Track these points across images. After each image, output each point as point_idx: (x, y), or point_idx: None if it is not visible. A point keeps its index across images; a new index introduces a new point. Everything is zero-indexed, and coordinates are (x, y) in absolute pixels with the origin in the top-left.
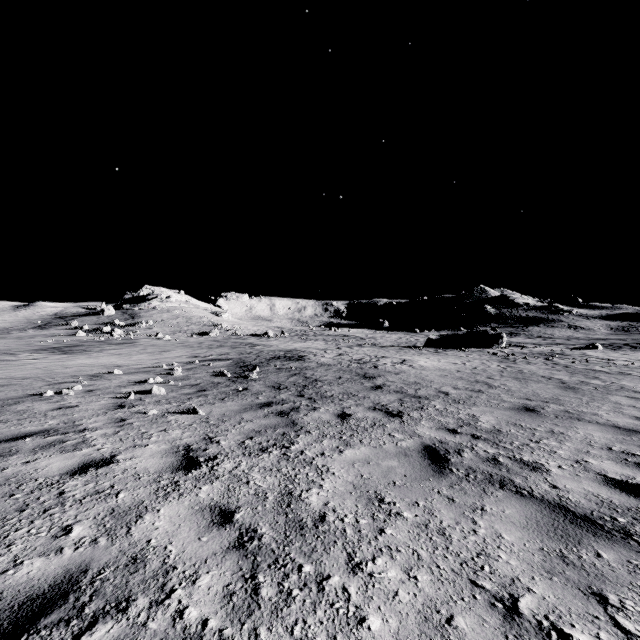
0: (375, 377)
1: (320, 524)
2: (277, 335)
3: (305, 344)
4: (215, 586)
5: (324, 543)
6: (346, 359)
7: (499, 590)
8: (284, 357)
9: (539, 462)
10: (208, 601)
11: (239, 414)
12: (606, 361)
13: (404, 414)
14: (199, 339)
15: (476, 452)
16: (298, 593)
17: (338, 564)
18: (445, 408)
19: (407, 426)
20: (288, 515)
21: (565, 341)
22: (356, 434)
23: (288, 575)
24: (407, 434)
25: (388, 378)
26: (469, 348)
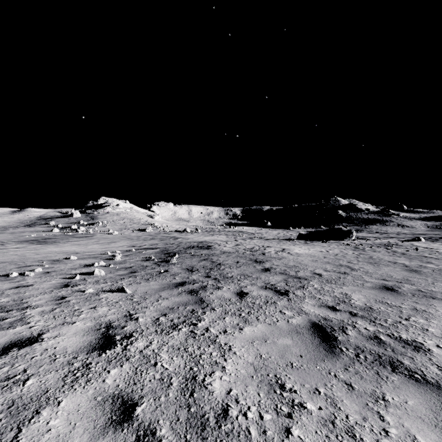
0: (264, 262)
1: (223, 421)
2: (193, 231)
3: (212, 237)
4: None
5: None
6: (241, 248)
7: None
8: (197, 246)
9: (417, 341)
10: None
11: (158, 292)
12: (430, 250)
13: (290, 292)
14: (138, 234)
15: (358, 330)
16: None
17: None
18: (322, 287)
19: (294, 303)
20: (190, 408)
21: (396, 235)
22: (253, 311)
23: None
24: (295, 311)
25: (273, 262)
26: (329, 240)
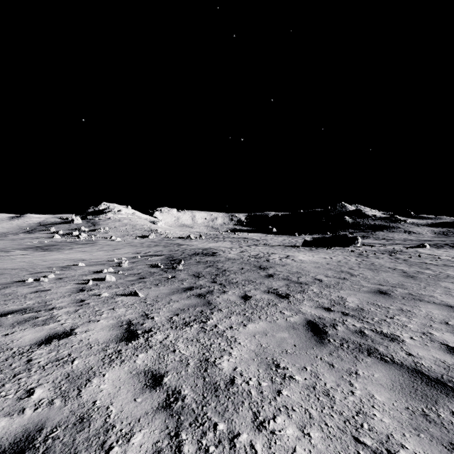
0: (268, 268)
1: (230, 386)
2: (197, 238)
3: (217, 244)
4: (146, 443)
5: (234, 403)
6: (246, 255)
7: (378, 446)
8: (202, 253)
9: (395, 334)
10: None
11: (169, 296)
12: (433, 256)
13: (290, 296)
14: (141, 240)
15: (346, 326)
16: (214, 450)
17: (246, 422)
18: (320, 291)
19: (293, 305)
20: (205, 379)
21: (402, 242)
22: (256, 311)
23: (205, 433)
24: (294, 311)
25: (277, 269)
26: (334, 247)
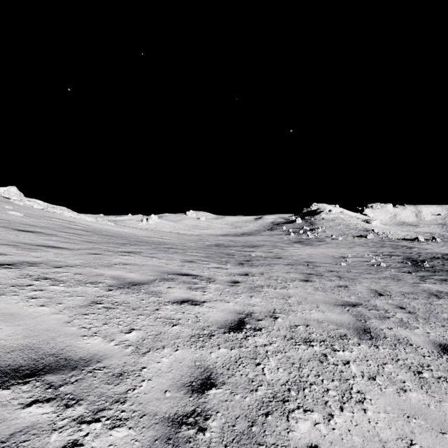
0: None
1: None
2: (428, 240)
3: None
4: None
5: None
6: None
7: None
8: (442, 258)
9: None
10: (447, 291)
11: (430, 276)
12: None
13: None
14: (361, 240)
15: None
16: None
17: None
18: None
19: None
20: None
21: None
22: None
23: None
24: None
25: None
26: None
